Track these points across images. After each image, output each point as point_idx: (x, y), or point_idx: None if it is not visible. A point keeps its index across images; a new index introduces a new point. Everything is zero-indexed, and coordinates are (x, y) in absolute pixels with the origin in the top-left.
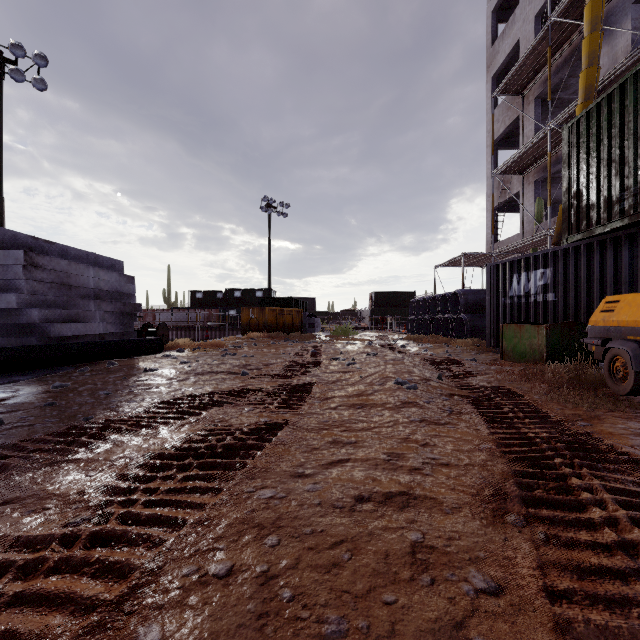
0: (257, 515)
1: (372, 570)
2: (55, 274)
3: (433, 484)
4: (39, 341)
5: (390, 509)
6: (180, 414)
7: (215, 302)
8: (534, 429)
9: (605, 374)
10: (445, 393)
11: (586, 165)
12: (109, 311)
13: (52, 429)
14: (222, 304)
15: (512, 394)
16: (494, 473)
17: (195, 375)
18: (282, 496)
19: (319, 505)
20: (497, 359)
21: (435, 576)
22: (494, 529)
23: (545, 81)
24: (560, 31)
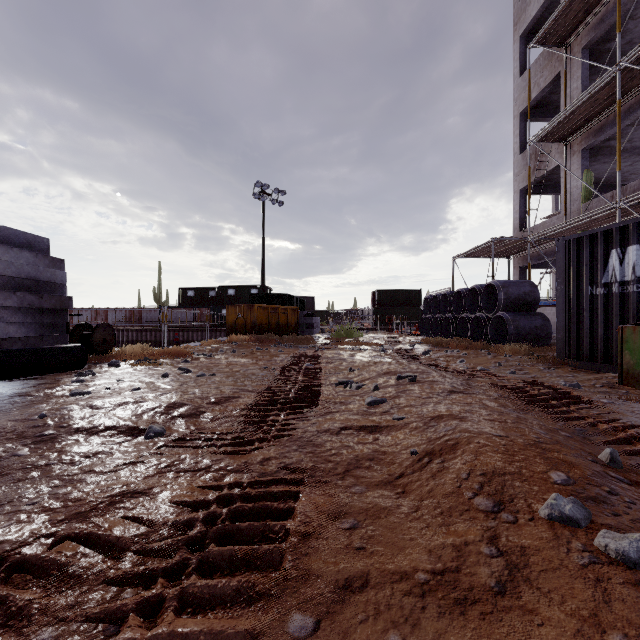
0: None
1: None
2: None
3: None
4: None
5: None
6: None
7: (207, 301)
8: None
9: None
10: None
11: None
12: (12, 306)
13: None
14: (215, 303)
15: None
16: None
17: (28, 444)
18: None
19: None
20: (612, 383)
21: None
22: None
23: (598, 24)
24: None
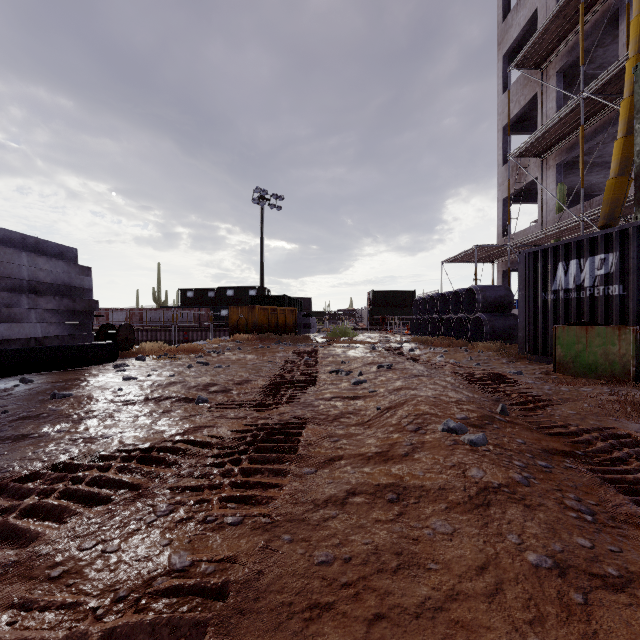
0: None
1: None
2: None
3: None
4: None
5: None
6: None
7: (206, 301)
8: None
9: None
10: (535, 449)
11: None
12: (52, 309)
13: None
14: (214, 303)
15: None
16: None
17: (121, 405)
18: None
19: None
20: (548, 371)
21: None
22: None
23: (569, 51)
24: None
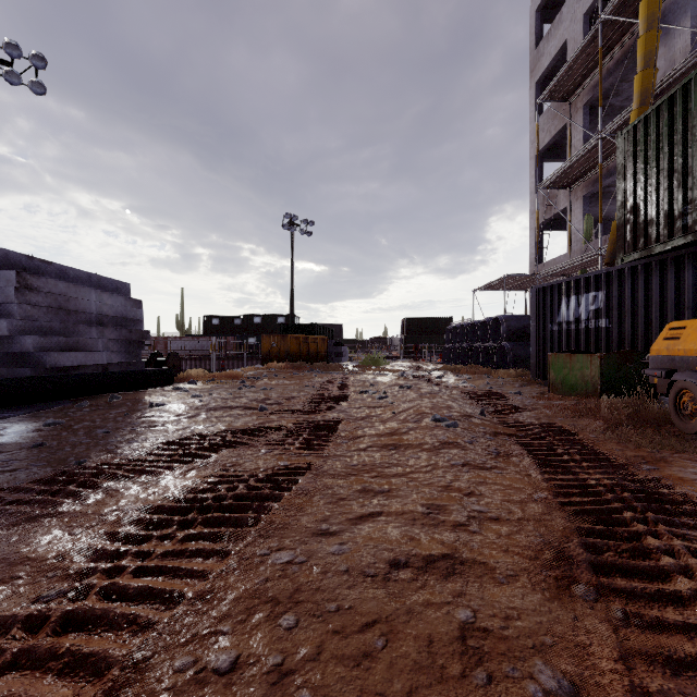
0: (271, 586)
1: (413, 663)
2: (52, 297)
3: (482, 544)
4: (33, 372)
5: (432, 578)
6: (187, 457)
7: (233, 329)
8: (594, 474)
9: (670, 410)
10: (489, 431)
11: (644, 176)
12: (113, 339)
13: (37, 475)
14: (240, 331)
15: (564, 432)
16: (553, 530)
17: (207, 411)
18: (302, 560)
19: (346, 572)
20: (544, 392)
21: (492, 671)
22: (560, 604)
23: (595, 86)
24: (612, 31)
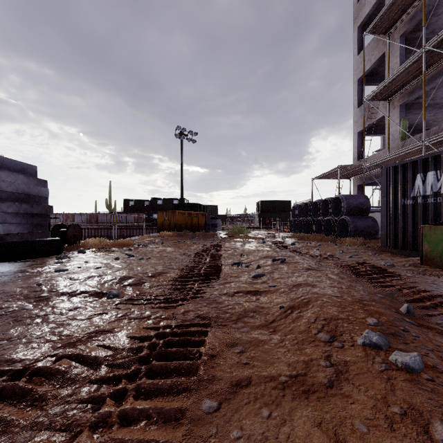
0: None
1: None
2: None
3: None
4: None
5: None
6: None
7: (143, 208)
8: None
9: None
10: None
11: None
12: (12, 212)
13: None
14: (148, 209)
15: None
16: None
17: (32, 302)
18: None
19: None
20: (416, 264)
21: None
22: None
23: (410, 19)
24: None
